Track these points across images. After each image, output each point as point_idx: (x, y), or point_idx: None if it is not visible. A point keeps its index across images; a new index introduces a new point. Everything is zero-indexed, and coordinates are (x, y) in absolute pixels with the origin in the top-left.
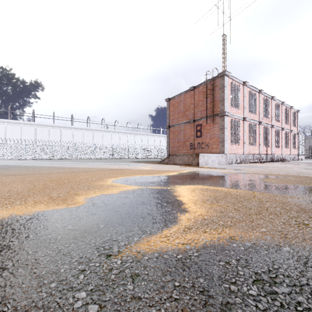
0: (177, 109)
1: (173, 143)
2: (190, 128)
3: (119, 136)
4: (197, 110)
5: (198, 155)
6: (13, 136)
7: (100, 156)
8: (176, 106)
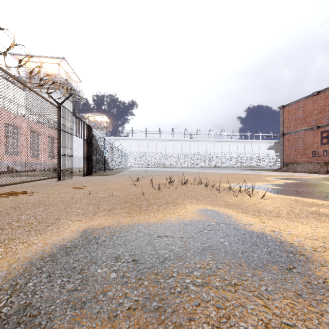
0: (293, 116)
1: (288, 151)
2: (313, 135)
3: (214, 145)
4: (322, 116)
5: (327, 163)
6: (134, 149)
7: (199, 165)
8: (293, 113)
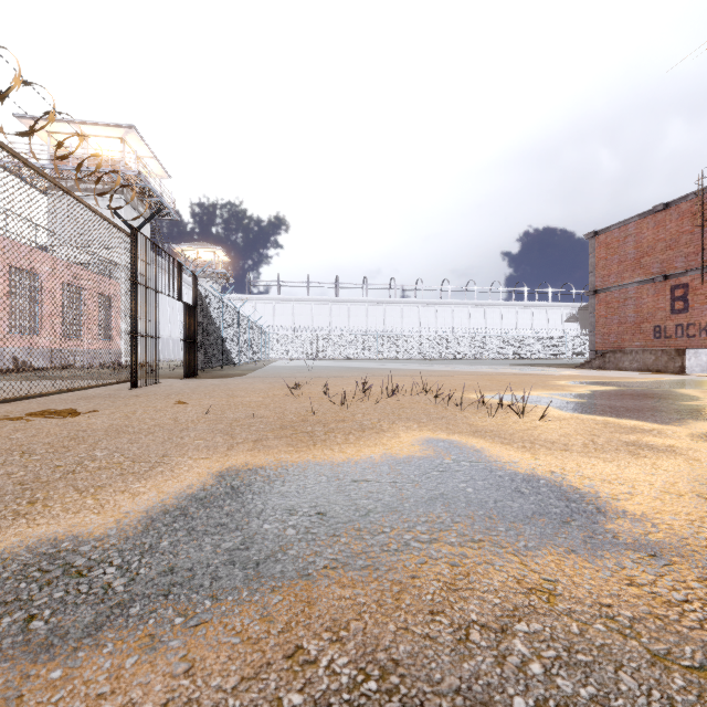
0: (616, 255)
1: (605, 325)
2: (655, 293)
3: (452, 313)
4: (673, 255)
5: (682, 352)
6: (283, 322)
7: (420, 354)
8: (615, 248)
